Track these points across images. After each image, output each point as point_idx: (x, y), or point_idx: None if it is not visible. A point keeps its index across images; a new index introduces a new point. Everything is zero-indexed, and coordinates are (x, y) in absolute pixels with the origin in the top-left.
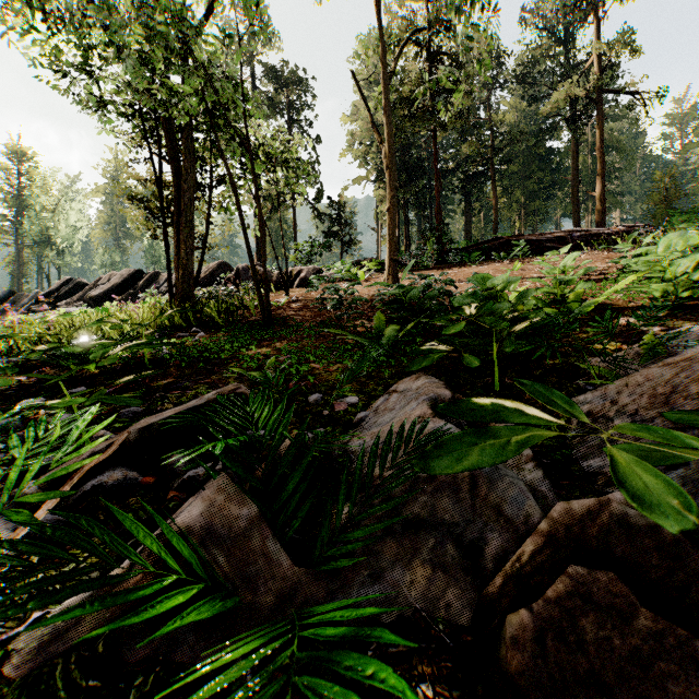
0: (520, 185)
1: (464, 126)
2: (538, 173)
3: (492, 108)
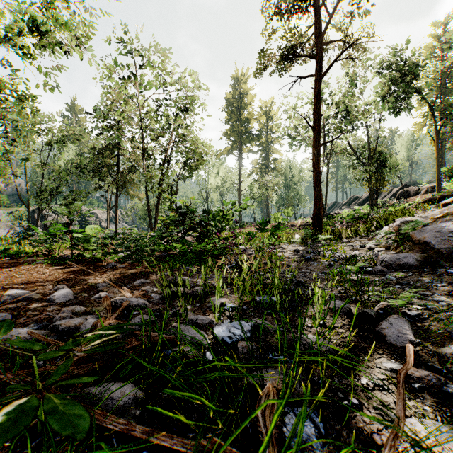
0: None
1: None
2: None
3: None
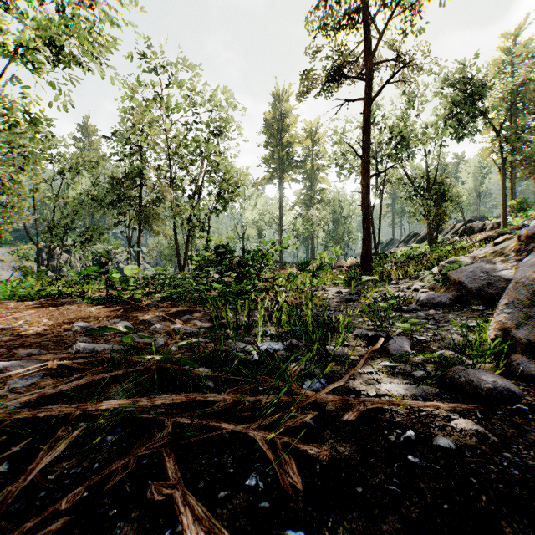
0: None
1: None
2: None
3: None
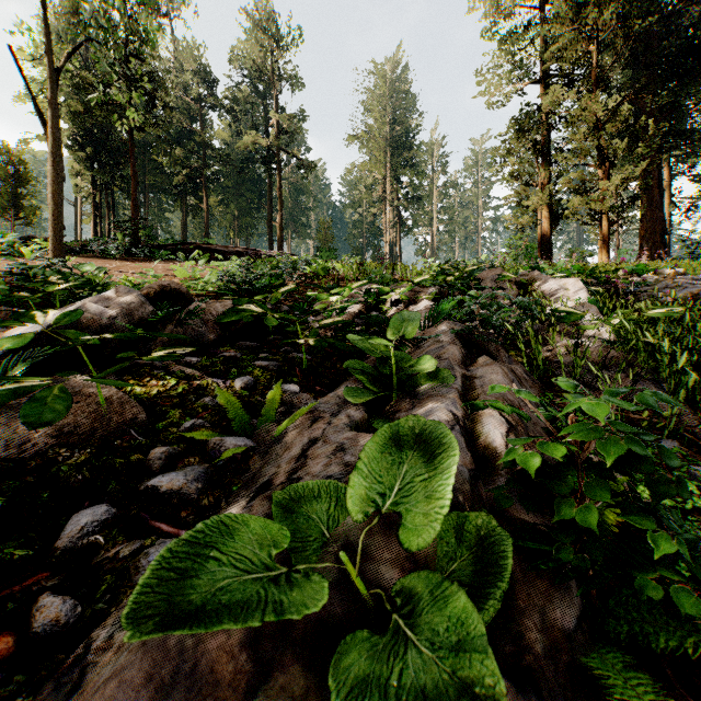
0: (234, 199)
1: (178, 129)
2: (249, 194)
3: (206, 123)
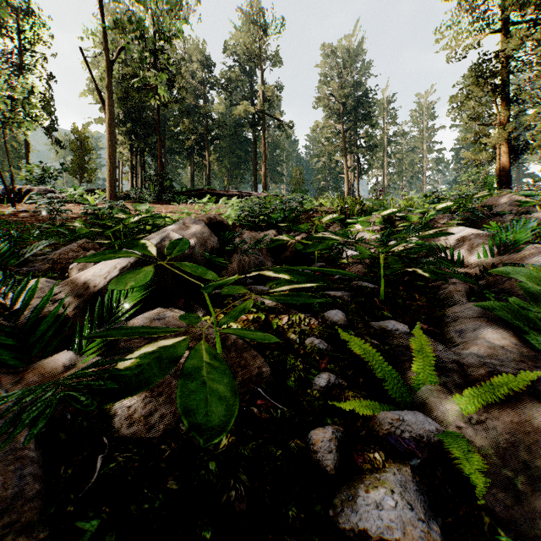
0: (227, 156)
1: (188, 105)
2: (238, 151)
3: (207, 99)
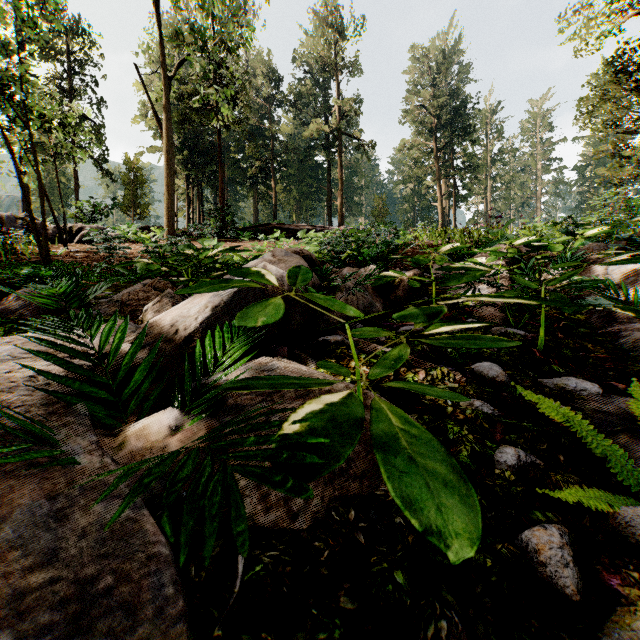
0: (296, 185)
1: (251, 127)
2: (309, 179)
3: (273, 119)
